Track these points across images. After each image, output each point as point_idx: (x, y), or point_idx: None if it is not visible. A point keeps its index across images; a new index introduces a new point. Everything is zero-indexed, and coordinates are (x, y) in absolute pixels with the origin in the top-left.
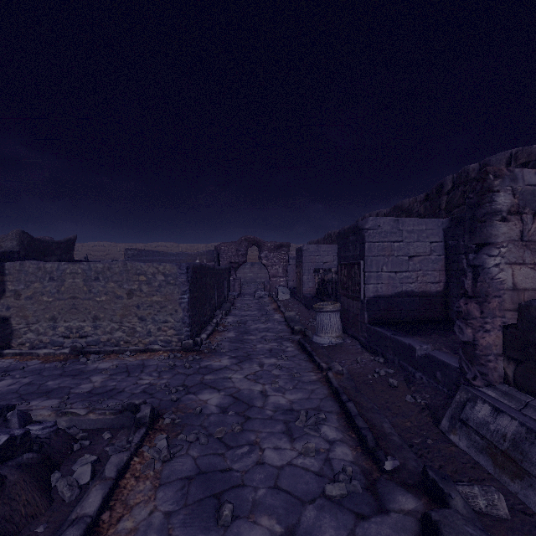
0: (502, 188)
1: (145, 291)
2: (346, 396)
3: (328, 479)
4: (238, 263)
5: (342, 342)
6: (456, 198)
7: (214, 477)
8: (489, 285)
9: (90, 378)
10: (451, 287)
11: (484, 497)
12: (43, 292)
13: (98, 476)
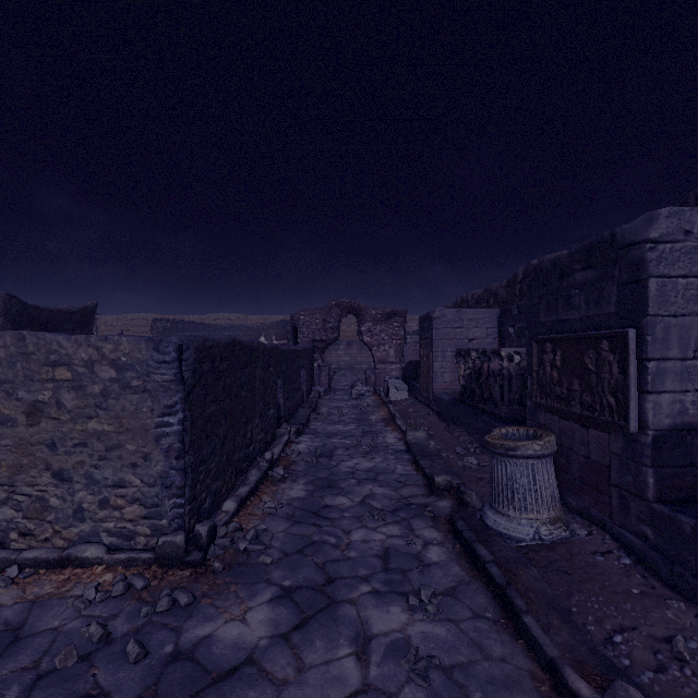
0: None
1: (68, 407)
2: None
3: None
4: (325, 341)
5: (567, 535)
6: None
7: None
8: None
9: None
10: None
11: None
12: None
13: None
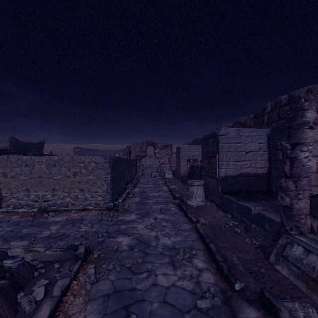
0: (309, 108)
1: (84, 173)
2: (208, 239)
3: (198, 296)
4: (141, 156)
5: (204, 204)
6: (273, 116)
7: (125, 294)
8: (301, 169)
9: (49, 227)
10: (272, 171)
11: (302, 310)
12: (21, 174)
13: (48, 294)
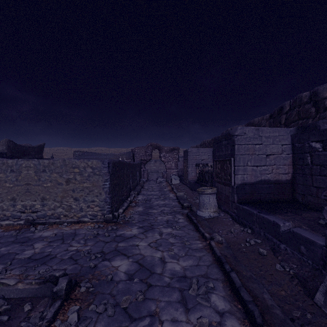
0: None
1: (78, 180)
2: (228, 266)
3: None
4: (146, 160)
5: (217, 215)
6: (292, 116)
7: None
8: None
9: (34, 245)
10: (297, 177)
11: None
12: (6, 180)
13: None
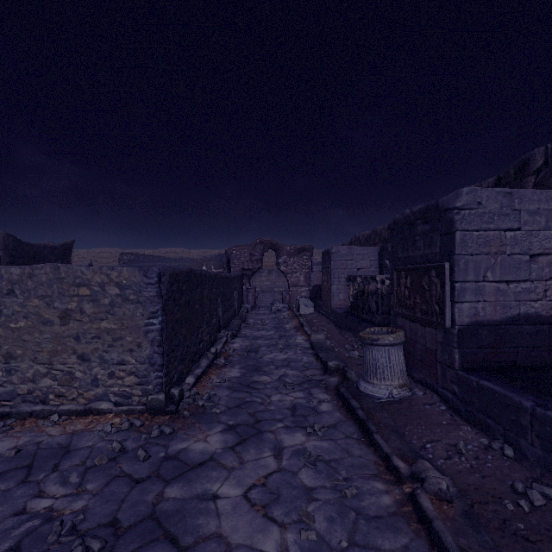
0: None
1: (88, 313)
2: None
3: None
4: (252, 270)
5: (409, 395)
6: (551, 176)
7: None
8: None
9: None
10: None
11: None
12: None
13: None
